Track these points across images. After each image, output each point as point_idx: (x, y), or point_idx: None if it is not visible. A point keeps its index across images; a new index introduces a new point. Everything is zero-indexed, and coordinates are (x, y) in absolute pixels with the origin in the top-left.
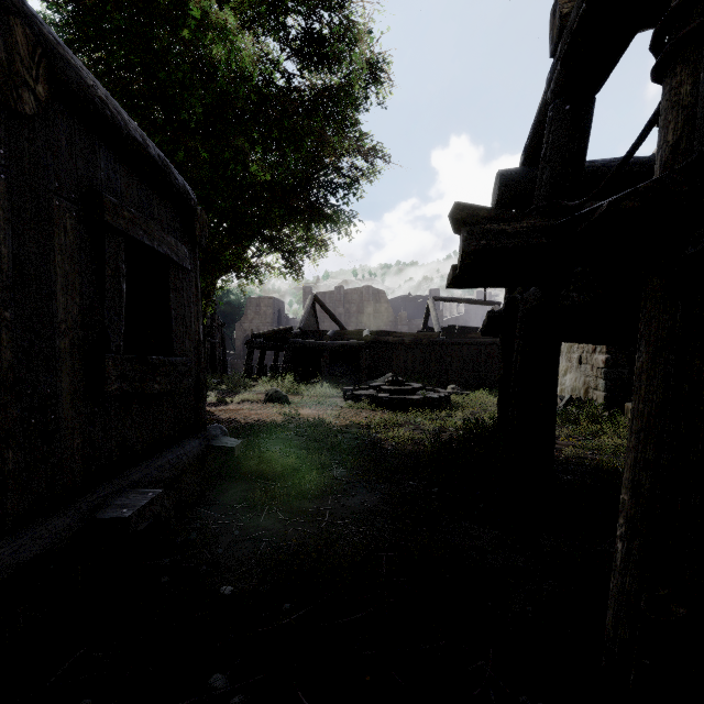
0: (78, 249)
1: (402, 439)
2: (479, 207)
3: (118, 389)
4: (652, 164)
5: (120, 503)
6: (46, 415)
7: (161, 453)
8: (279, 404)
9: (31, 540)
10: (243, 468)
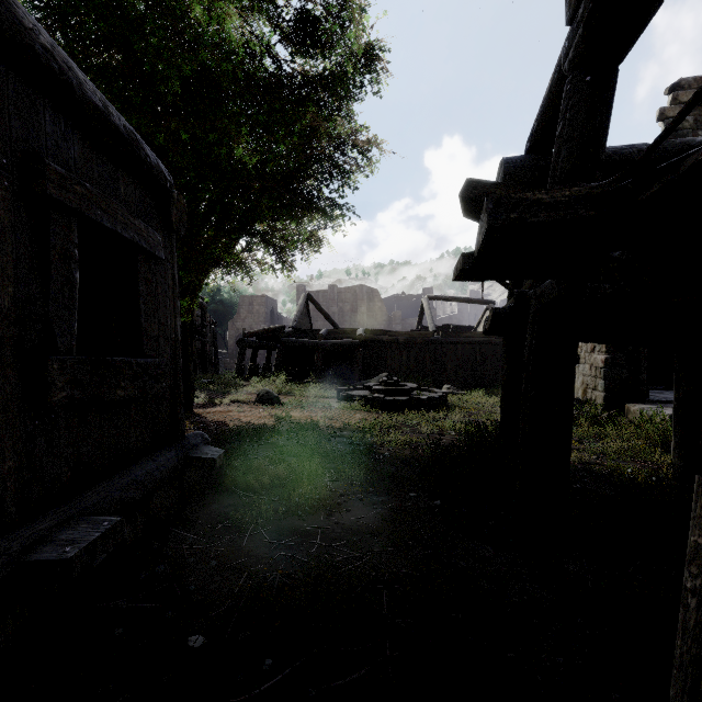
0: (12, 226)
1: (398, 443)
2: (495, 184)
3: (66, 398)
4: (667, 151)
5: (64, 537)
6: None
7: (127, 469)
8: (271, 405)
9: None
10: (227, 479)
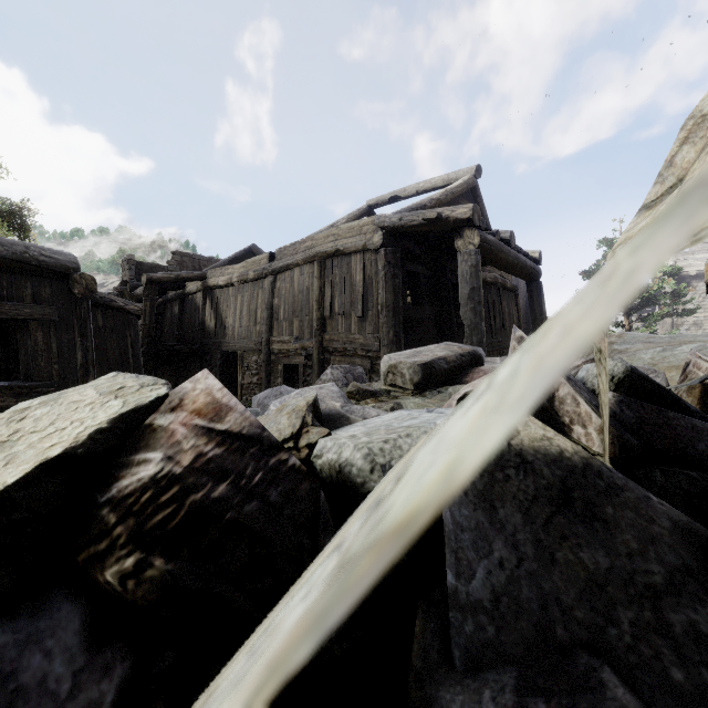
0: None
1: None
2: None
3: None
4: None
5: None
6: None
7: None
8: None
9: None
10: None
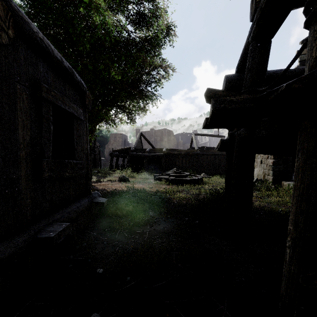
0: (29, 109)
1: (181, 198)
2: (218, 90)
3: (48, 176)
4: (296, 72)
5: (49, 229)
6: (13, 188)
7: (69, 205)
8: (125, 182)
9: (5, 248)
10: (108, 211)
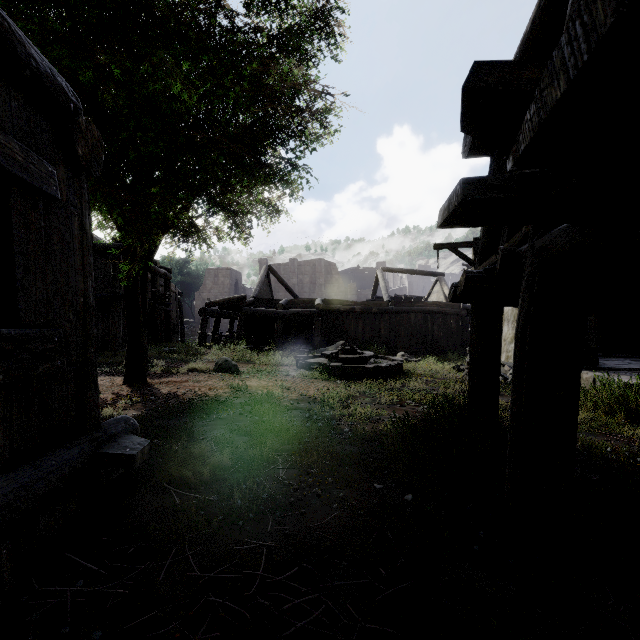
0: None
1: (358, 417)
2: (521, 63)
3: None
4: None
5: None
6: None
7: None
8: (229, 374)
9: None
10: (158, 472)
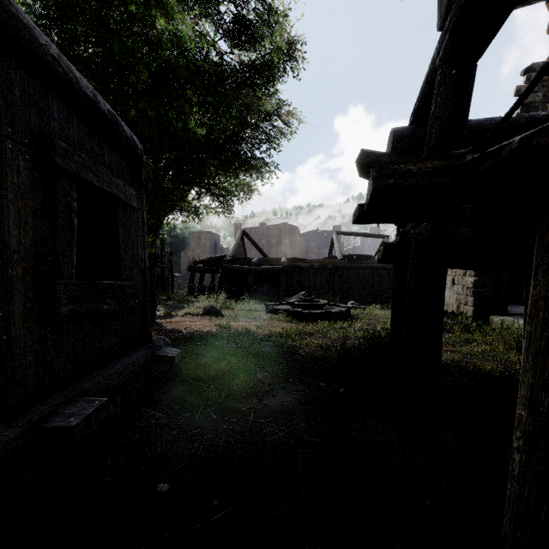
0: (31, 188)
1: (313, 346)
2: (382, 153)
3: (69, 311)
4: (518, 123)
5: (68, 412)
6: None
7: (110, 364)
8: (215, 316)
9: None
10: (183, 372)
